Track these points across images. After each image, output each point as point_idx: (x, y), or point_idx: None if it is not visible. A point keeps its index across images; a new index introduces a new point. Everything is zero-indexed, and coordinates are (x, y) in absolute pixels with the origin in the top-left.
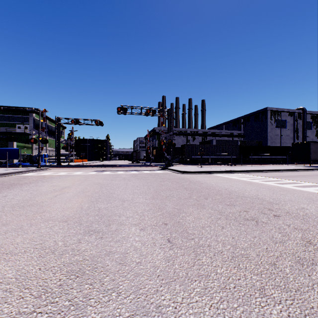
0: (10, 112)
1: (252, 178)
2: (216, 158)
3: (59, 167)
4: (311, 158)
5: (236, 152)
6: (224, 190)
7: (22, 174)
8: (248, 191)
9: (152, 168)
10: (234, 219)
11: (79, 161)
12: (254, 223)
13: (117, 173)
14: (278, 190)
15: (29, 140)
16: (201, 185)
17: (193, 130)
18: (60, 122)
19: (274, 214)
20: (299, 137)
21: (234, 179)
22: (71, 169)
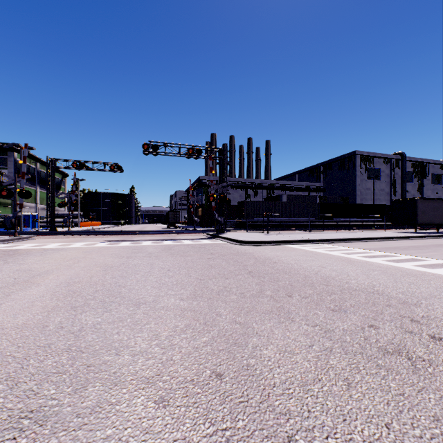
0: None
1: (347, 252)
2: (288, 221)
3: (50, 234)
4: (418, 221)
5: (316, 213)
6: (314, 274)
7: None
8: (353, 276)
9: (197, 235)
10: (360, 351)
11: (87, 225)
12: (407, 365)
13: (140, 245)
14: (400, 274)
15: None
16: (275, 265)
17: (254, 181)
18: (54, 165)
19: (429, 333)
20: (397, 192)
21: (322, 254)
22: (69, 237)
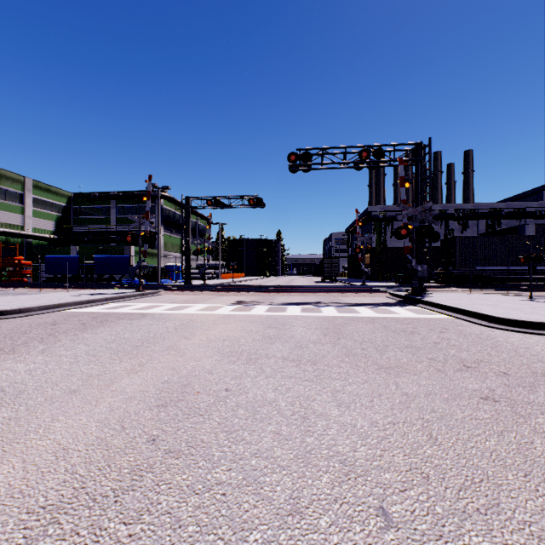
0: (132, 199)
1: None
2: None
3: (178, 289)
4: None
5: None
6: None
7: (89, 306)
8: None
9: (373, 296)
10: None
11: (229, 277)
12: None
13: (282, 315)
14: None
15: (124, 238)
16: None
17: (462, 207)
18: (189, 206)
19: None
20: None
21: None
22: (197, 294)
